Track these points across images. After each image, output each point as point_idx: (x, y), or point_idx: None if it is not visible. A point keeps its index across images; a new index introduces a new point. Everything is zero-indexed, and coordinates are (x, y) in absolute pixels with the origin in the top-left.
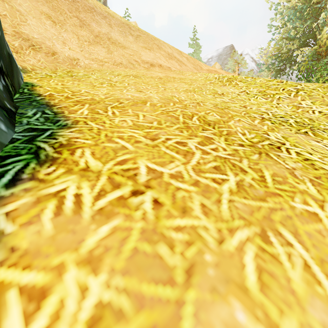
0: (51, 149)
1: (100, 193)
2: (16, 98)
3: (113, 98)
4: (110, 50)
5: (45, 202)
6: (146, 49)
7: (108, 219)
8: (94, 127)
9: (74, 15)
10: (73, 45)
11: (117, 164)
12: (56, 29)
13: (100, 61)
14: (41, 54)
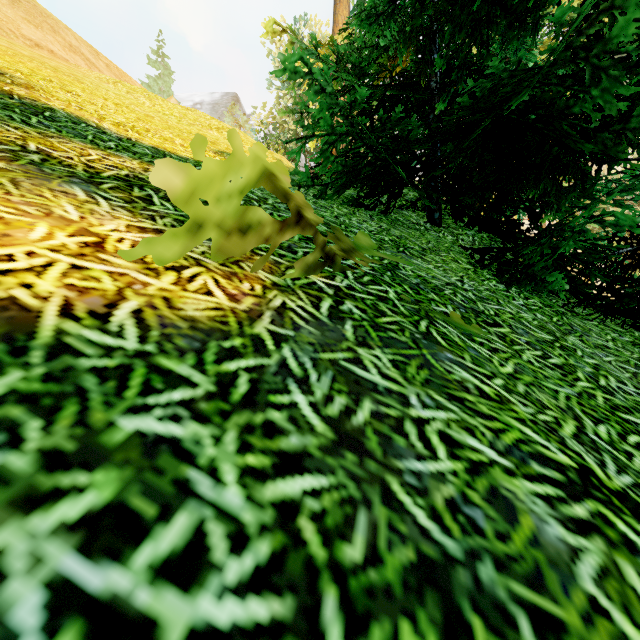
0: None
1: None
2: None
3: None
4: None
5: None
6: (30, 24)
7: None
8: None
9: None
10: None
11: None
12: None
13: None
14: None
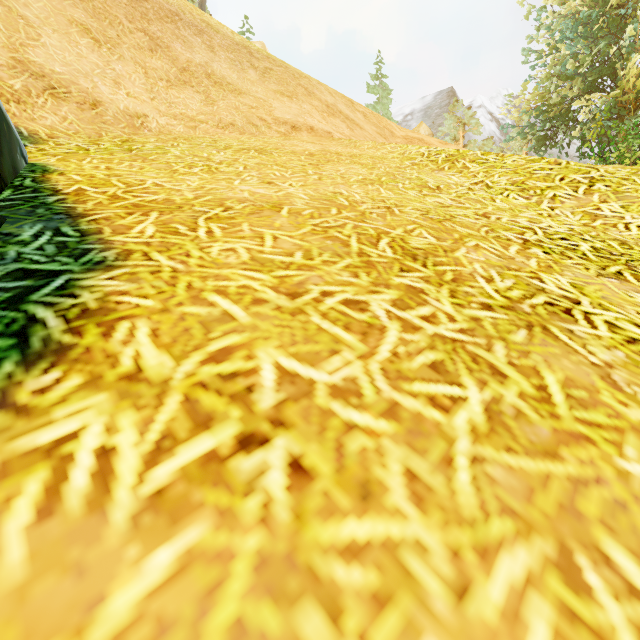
0: (59, 323)
1: (162, 444)
2: (3, 199)
3: (212, 197)
4: (212, 98)
5: (19, 476)
6: (283, 97)
7: (174, 525)
8: (164, 267)
9: (137, 26)
10: (134, 88)
11: (208, 360)
12: (101, 56)
13: (190, 119)
14: (70, 104)
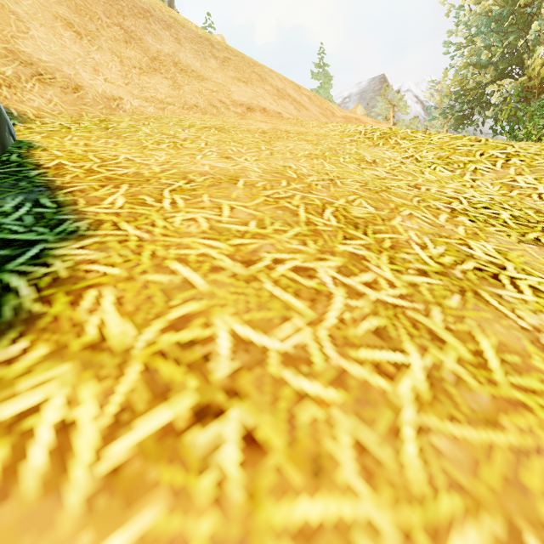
0: (31, 291)
1: (120, 417)
2: None
3: (176, 171)
4: (178, 83)
5: None
6: (239, 82)
7: (128, 508)
8: (131, 236)
9: (114, 21)
10: (111, 75)
11: (168, 328)
12: (82, 47)
13: (159, 101)
14: (54, 89)
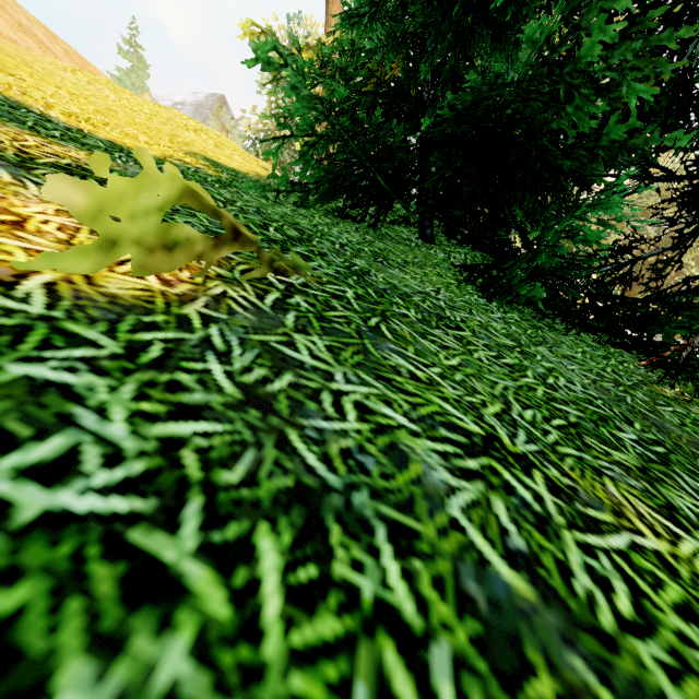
0: None
1: None
2: None
3: None
4: None
5: None
6: None
7: None
8: None
9: None
10: None
11: None
12: None
13: None
14: None
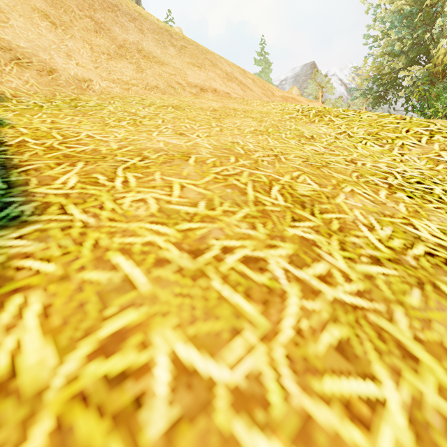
0: None
1: None
2: None
3: (132, 148)
4: (141, 67)
5: None
6: (194, 67)
7: None
8: (76, 222)
9: (86, 14)
10: (82, 59)
11: (96, 352)
12: (57, 35)
13: (124, 83)
14: (31, 71)
